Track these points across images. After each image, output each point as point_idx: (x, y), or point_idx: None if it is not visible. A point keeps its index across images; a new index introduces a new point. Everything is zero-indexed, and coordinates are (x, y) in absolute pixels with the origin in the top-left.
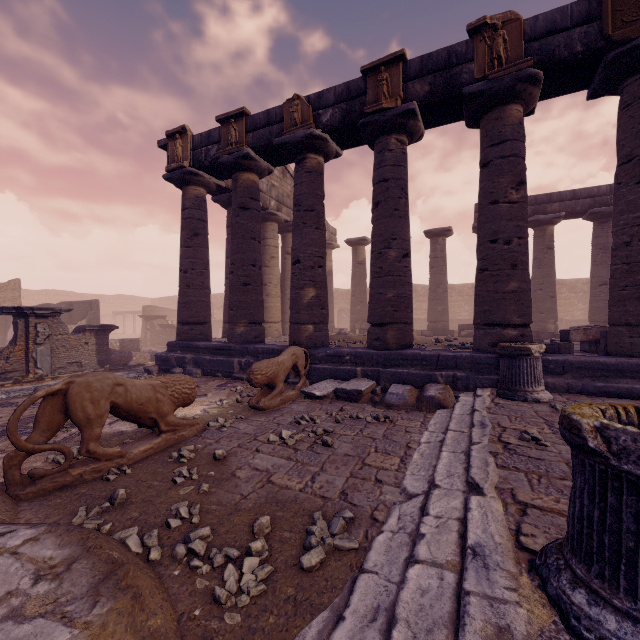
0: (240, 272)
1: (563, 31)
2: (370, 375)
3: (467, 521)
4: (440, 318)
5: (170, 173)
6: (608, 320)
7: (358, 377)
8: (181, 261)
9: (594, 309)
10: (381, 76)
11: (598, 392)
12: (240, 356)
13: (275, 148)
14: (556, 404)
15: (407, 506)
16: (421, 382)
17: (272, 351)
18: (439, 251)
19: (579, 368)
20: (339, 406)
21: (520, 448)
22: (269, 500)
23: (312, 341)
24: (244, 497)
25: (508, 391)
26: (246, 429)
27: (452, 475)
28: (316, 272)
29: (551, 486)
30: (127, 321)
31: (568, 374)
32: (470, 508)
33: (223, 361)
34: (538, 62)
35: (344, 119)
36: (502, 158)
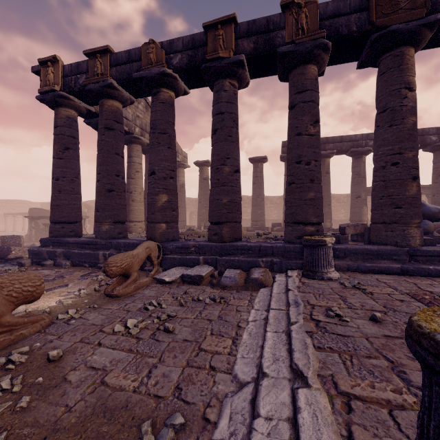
0: (105, 180)
1: (344, 15)
2: (210, 262)
3: (299, 428)
4: (259, 218)
5: (43, 95)
6: (371, 220)
7: (201, 264)
8: (53, 170)
9: (353, 213)
10: (218, 32)
11: (367, 270)
12: (105, 249)
13: (135, 81)
14: (344, 281)
15: (238, 400)
16: (248, 266)
17: (132, 245)
18: (259, 172)
19: (355, 253)
20: (184, 289)
21: (328, 325)
22: (97, 410)
23: (165, 236)
24: (68, 409)
25: (310, 272)
26: (95, 319)
27: (277, 359)
28: (168, 182)
29: (363, 367)
30: (18, 221)
31: (348, 258)
32: (299, 408)
33: (90, 254)
34: (328, 35)
35: (190, 63)
36: (304, 102)
